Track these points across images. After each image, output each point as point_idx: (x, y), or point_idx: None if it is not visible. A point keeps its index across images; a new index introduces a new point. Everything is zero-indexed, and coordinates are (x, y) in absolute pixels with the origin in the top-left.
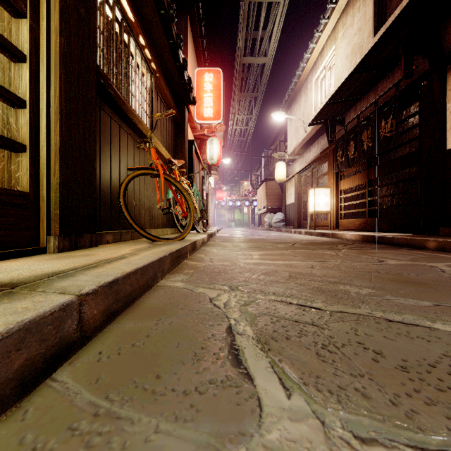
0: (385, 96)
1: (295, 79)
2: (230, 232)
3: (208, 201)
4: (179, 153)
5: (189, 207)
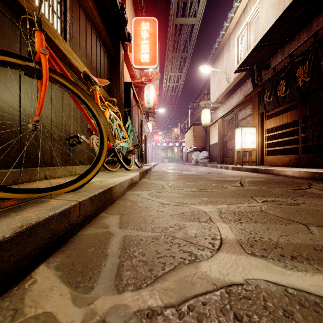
0: (322, 30)
1: (219, 38)
2: (164, 167)
3: (146, 141)
4: (113, 88)
5: (100, 132)
